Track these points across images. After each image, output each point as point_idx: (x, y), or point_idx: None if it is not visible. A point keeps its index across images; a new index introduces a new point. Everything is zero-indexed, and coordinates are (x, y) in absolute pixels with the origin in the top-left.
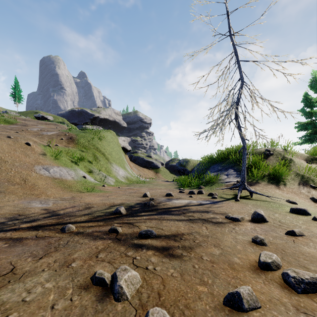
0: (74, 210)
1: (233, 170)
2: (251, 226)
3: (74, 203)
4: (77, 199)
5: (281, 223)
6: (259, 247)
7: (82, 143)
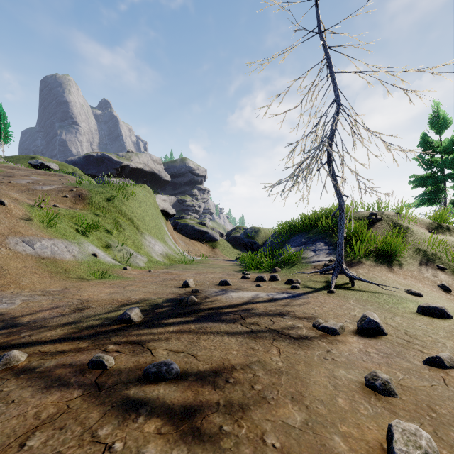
0: (52, 314)
1: (323, 244)
2: (359, 345)
3: (60, 301)
4: (69, 293)
5: (409, 337)
6: (383, 401)
7: (98, 203)
